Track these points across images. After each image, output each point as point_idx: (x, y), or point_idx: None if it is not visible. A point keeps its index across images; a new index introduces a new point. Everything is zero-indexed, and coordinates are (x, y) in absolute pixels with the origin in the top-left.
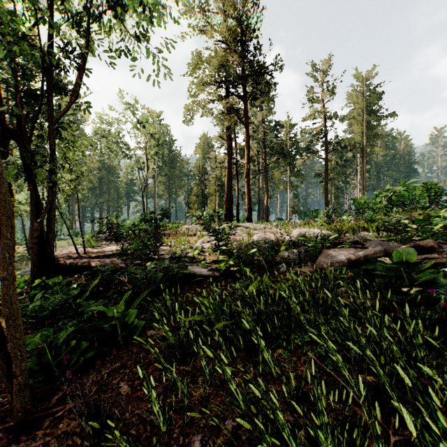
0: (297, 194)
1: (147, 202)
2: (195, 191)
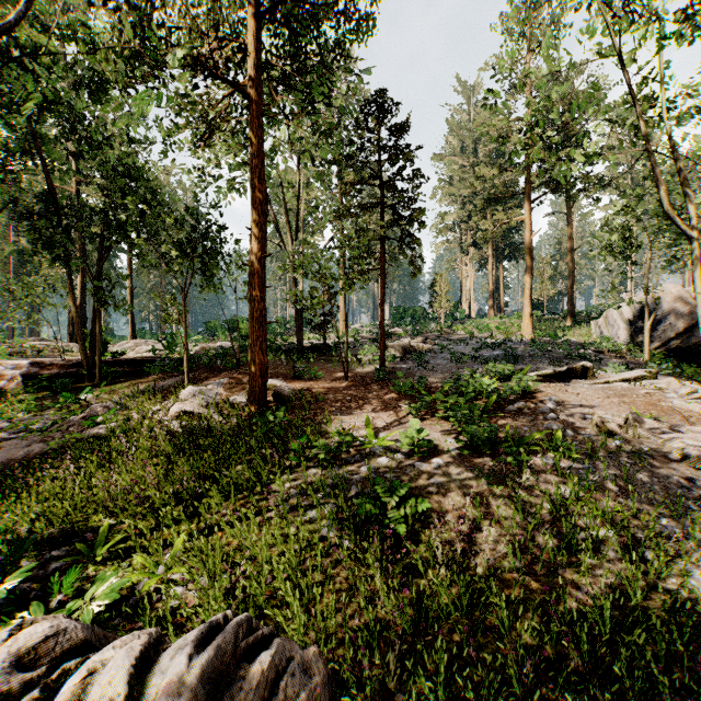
0: None
1: None
2: None
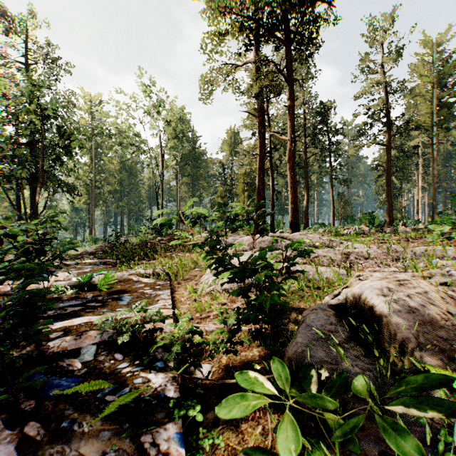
0: (343, 193)
1: (162, 205)
2: (221, 191)
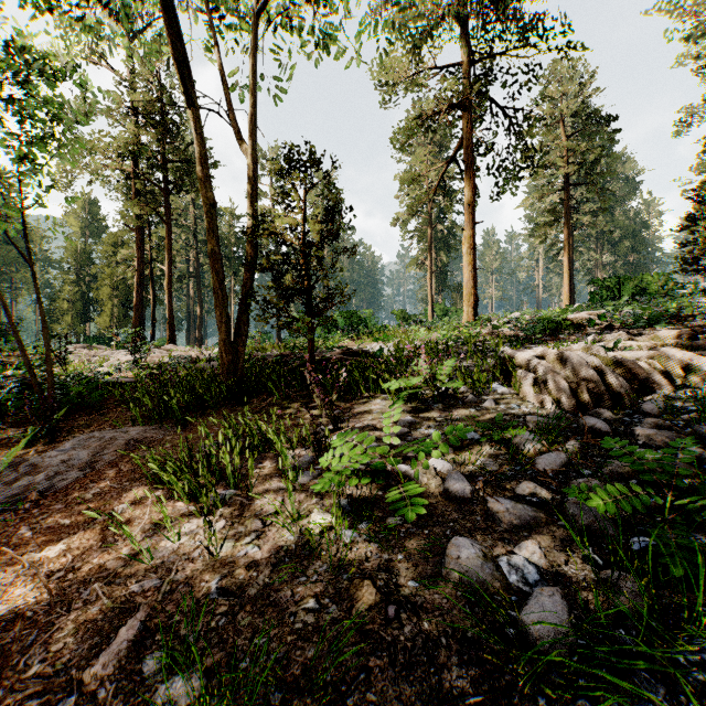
0: None
1: None
2: (68, 292)
